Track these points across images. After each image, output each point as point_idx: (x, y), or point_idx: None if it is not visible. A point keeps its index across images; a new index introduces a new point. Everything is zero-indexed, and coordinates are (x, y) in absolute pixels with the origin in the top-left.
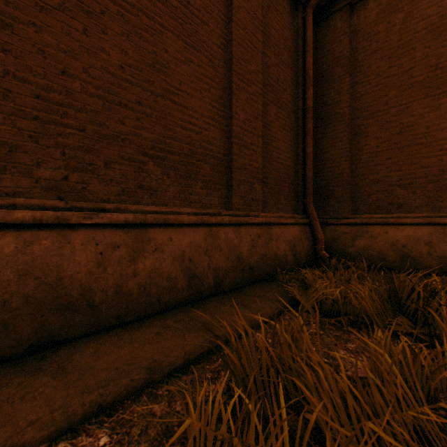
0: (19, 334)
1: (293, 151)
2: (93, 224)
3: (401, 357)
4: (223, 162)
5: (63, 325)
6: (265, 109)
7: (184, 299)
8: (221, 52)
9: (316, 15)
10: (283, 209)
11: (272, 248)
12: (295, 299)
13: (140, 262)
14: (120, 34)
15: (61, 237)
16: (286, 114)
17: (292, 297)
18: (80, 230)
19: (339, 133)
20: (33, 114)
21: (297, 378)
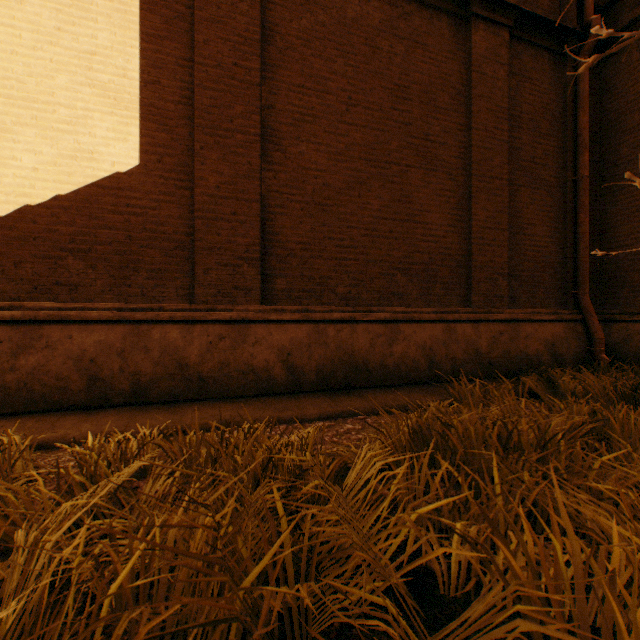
0: (337, 378)
1: (558, 234)
2: (366, 321)
3: (586, 414)
4: (462, 263)
5: (355, 378)
6: (513, 197)
7: (425, 379)
8: (459, 161)
9: (599, 50)
10: (542, 303)
11: (519, 346)
12: (533, 392)
13: (394, 347)
14: (378, 187)
15: (352, 328)
16: (545, 193)
17: (531, 391)
18: (360, 324)
19: (635, 201)
20: (335, 257)
21: (490, 402)
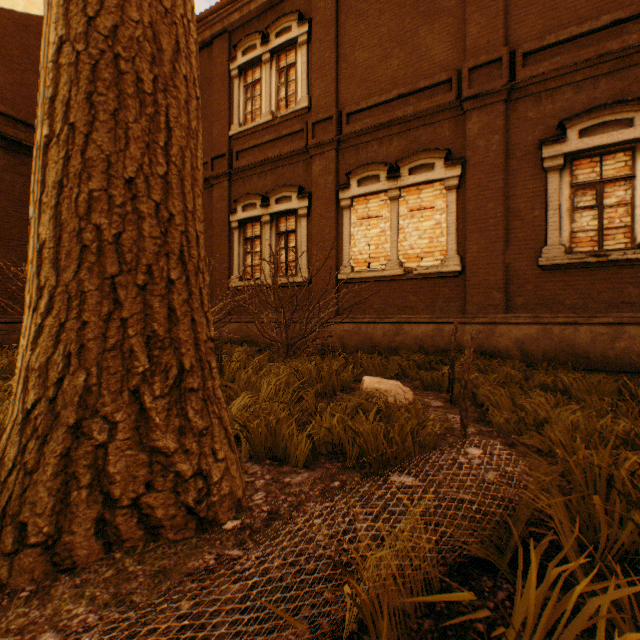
0: None
1: None
2: None
3: None
4: None
5: None
6: None
7: None
8: None
9: None
10: None
11: None
12: None
13: (12, 336)
14: (5, 252)
15: None
16: None
17: None
18: None
19: None
20: None
21: None
